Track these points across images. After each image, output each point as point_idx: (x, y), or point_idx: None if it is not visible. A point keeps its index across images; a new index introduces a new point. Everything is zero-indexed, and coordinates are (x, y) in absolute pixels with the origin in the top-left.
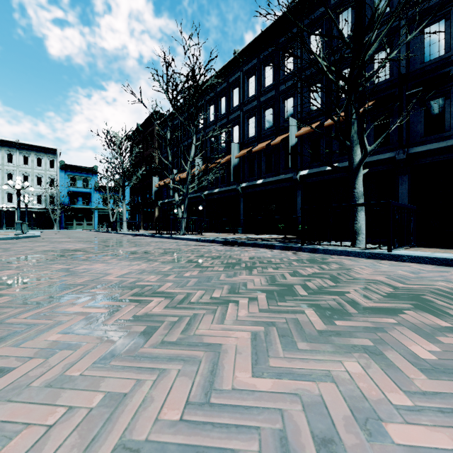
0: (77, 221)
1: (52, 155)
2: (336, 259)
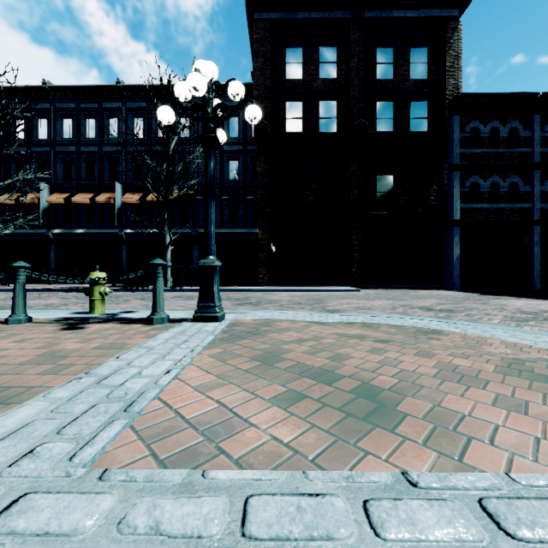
0: None
1: None
2: None
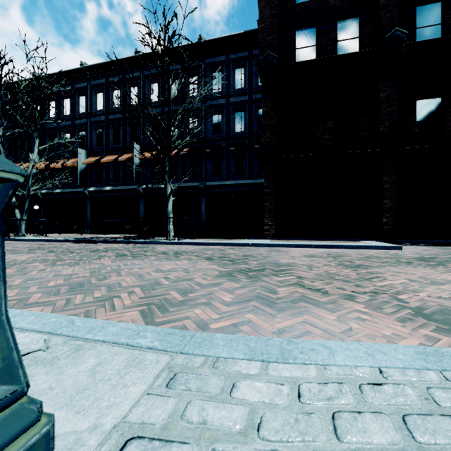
0: None
1: None
2: (154, 246)
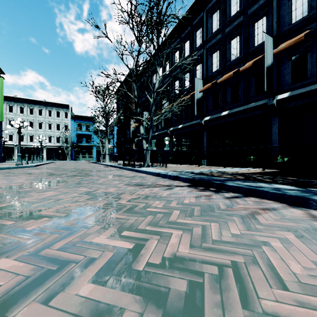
0: (82, 155)
1: (66, 109)
2: None
